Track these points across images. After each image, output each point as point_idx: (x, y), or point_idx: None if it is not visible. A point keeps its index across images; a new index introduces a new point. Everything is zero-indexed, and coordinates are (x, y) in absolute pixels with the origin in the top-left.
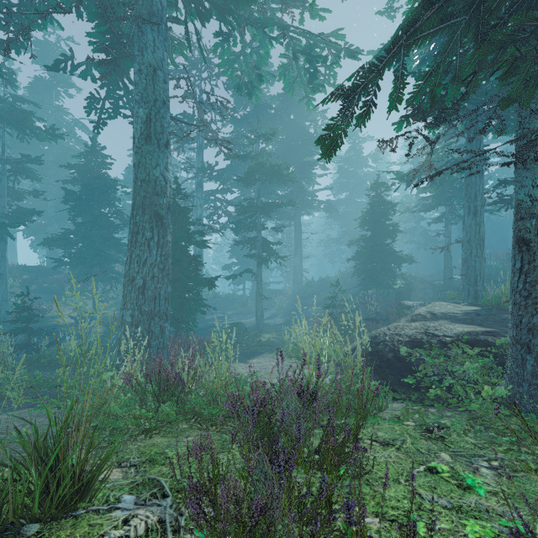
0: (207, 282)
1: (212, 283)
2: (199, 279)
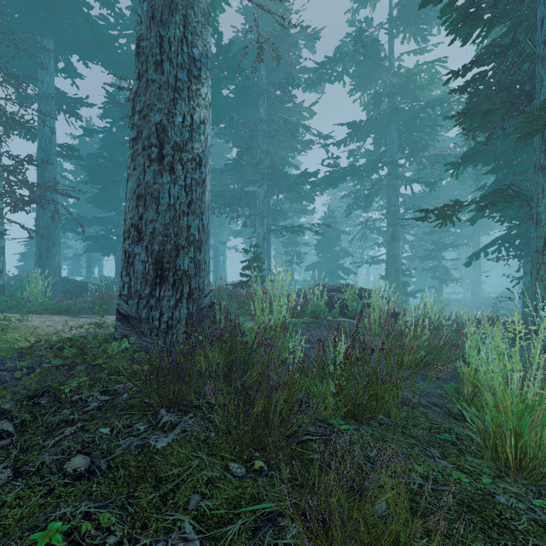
0: (411, 295)
1: (414, 295)
2: (408, 293)
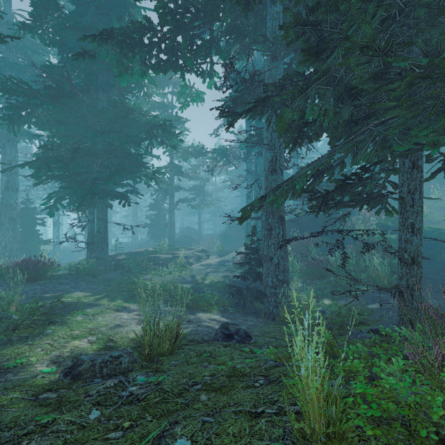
0: (44, 242)
1: (47, 242)
2: (39, 241)
